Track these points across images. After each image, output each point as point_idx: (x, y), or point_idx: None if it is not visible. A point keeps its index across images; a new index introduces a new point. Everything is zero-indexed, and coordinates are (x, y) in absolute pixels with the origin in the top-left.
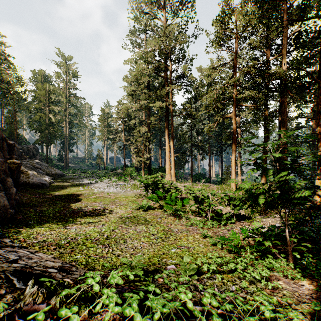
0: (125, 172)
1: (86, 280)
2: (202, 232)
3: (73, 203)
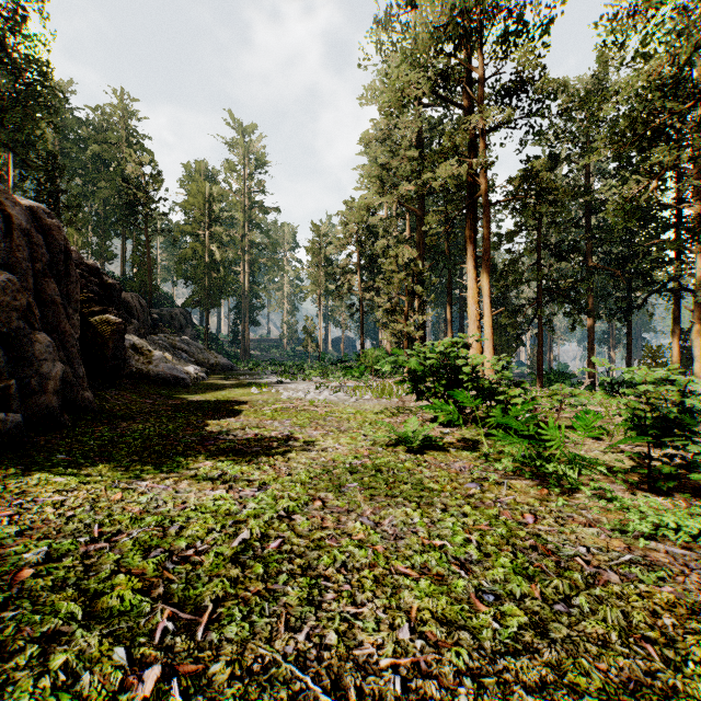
0: (362, 360)
1: None
2: None
3: (218, 418)
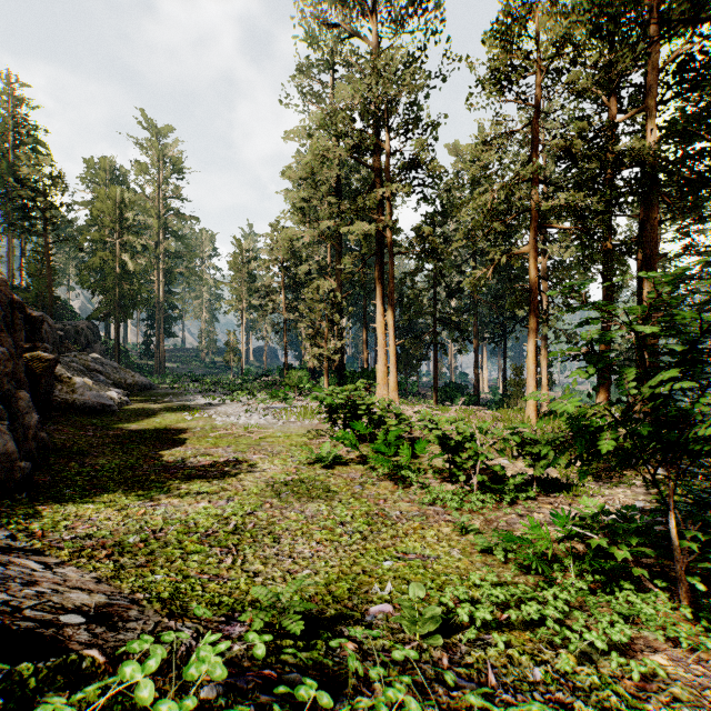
0: (287, 380)
1: (120, 666)
2: (458, 520)
3: (168, 448)
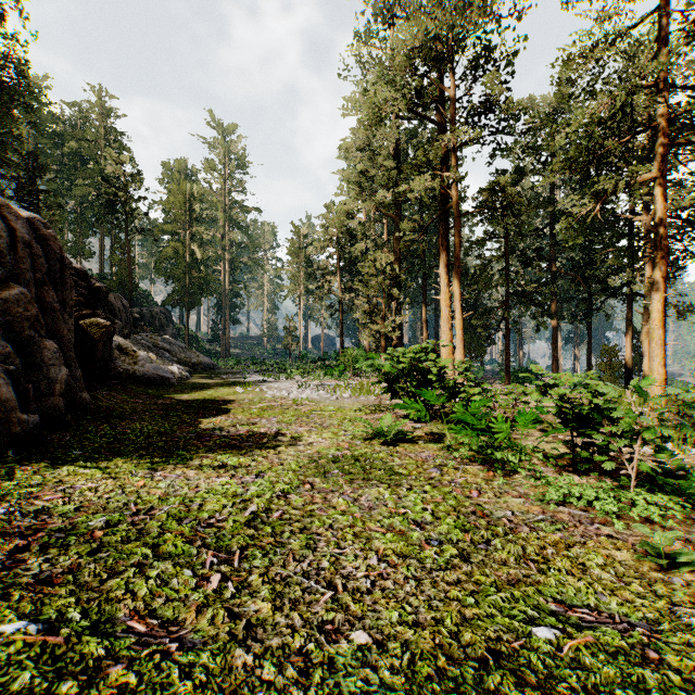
0: (342, 359)
1: None
2: (627, 535)
3: (209, 417)
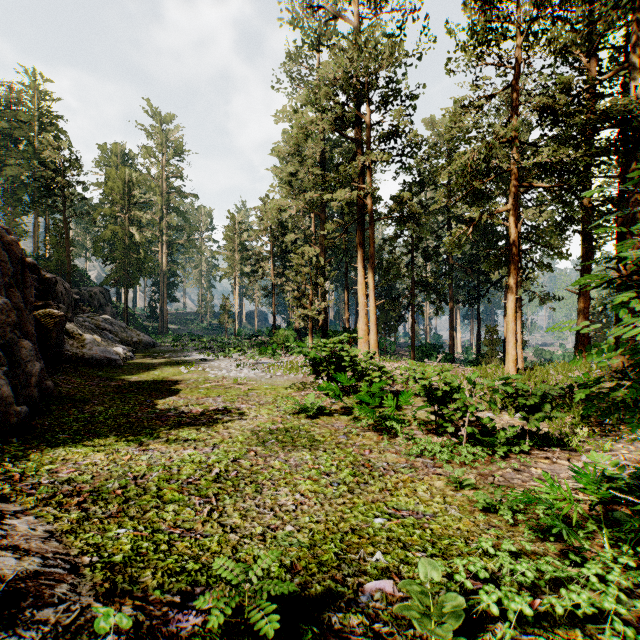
0: (274, 338)
1: None
2: (449, 473)
3: (162, 398)
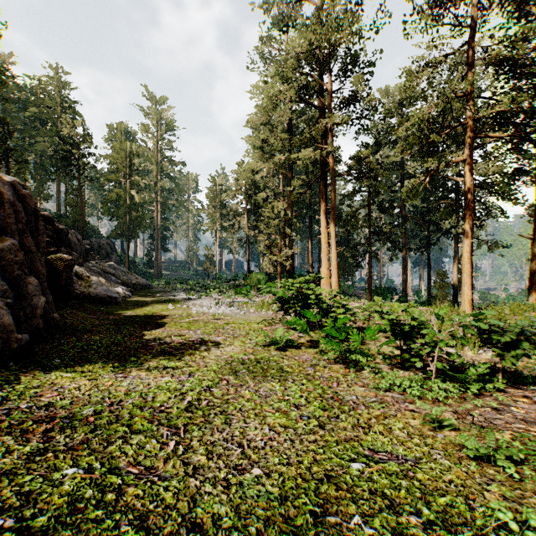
0: (248, 281)
1: None
2: (422, 409)
3: (150, 330)
